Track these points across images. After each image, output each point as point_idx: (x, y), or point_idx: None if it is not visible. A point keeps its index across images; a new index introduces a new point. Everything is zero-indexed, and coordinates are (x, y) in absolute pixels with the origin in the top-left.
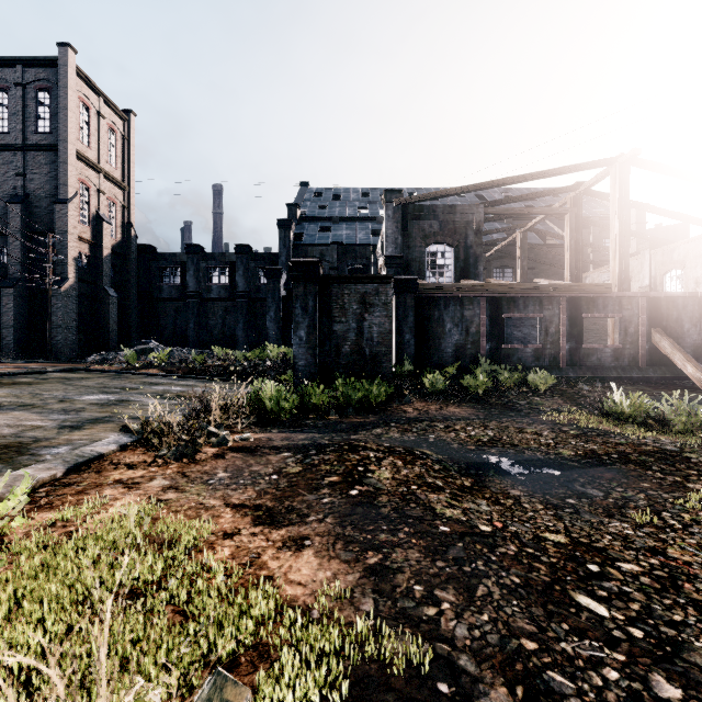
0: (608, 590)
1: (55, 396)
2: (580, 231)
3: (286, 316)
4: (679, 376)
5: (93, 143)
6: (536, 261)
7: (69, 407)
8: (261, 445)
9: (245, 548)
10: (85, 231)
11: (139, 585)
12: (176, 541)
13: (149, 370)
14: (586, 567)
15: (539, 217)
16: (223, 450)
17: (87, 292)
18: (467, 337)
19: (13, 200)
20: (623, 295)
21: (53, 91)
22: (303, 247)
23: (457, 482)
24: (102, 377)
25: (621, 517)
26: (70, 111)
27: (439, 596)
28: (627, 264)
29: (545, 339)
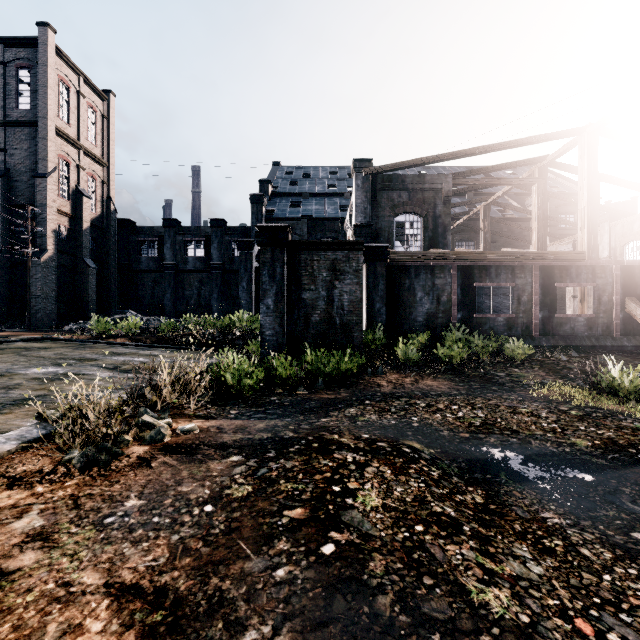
0: None
1: None
2: (545, 203)
3: (258, 286)
4: None
5: (73, 120)
6: (497, 234)
7: (3, 383)
8: (206, 442)
9: None
10: (64, 205)
11: None
12: None
13: (117, 339)
14: None
15: (502, 190)
16: (153, 450)
17: (66, 263)
18: (438, 306)
19: None
20: (597, 263)
21: (33, 69)
22: (274, 221)
23: (468, 499)
24: (65, 347)
25: None
26: (49, 88)
27: None
28: (596, 234)
29: (518, 308)
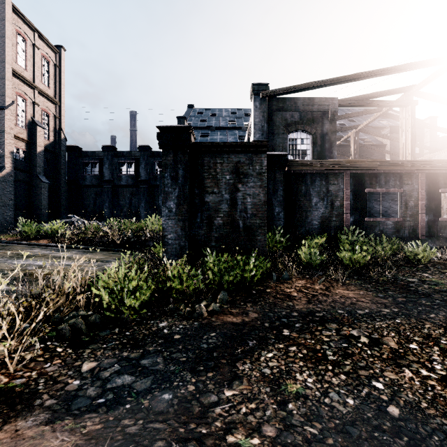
0: None
1: None
2: None
3: None
4: None
5: (29, 66)
6: (361, 157)
7: None
8: None
9: None
10: (21, 133)
11: None
12: None
13: (40, 240)
14: None
15: (371, 118)
16: None
17: (23, 178)
18: (332, 210)
19: None
20: None
21: None
22: None
23: None
24: None
25: None
26: (7, 38)
27: None
28: None
29: (405, 212)
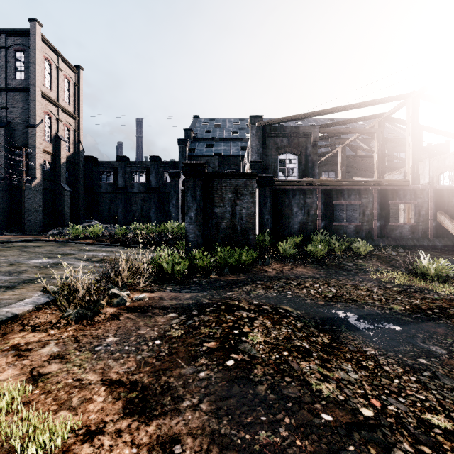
0: None
1: (8, 260)
2: (383, 145)
3: (183, 203)
4: None
5: (54, 87)
6: (351, 167)
7: (14, 269)
8: (153, 305)
9: None
10: (48, 147)
11: None
12: (26, 446)
13: (86, 240)
14: None
15: (354, 136)
16: (120, 310)
17: (49, 187)
18: (308, 217)
19: None
20: (417, 188)
21: (26, 52)
22: (195, 157)
23: (318, 339)
24: (51, 246)
25: None
26: (38, 65)
27: None
28: (418, 167)
29: (363, 219)
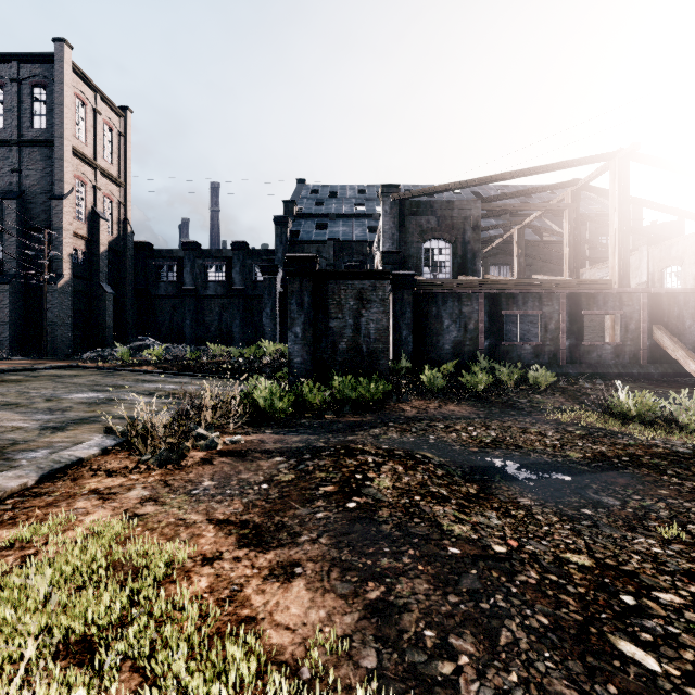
0: (652, 632)
1: (42, 394)
2: (578, 227)
3: (283, 313)
4: (681, 373)
5: (89, 139)
6: (533, 258)
7: (55, 406)
8: (252, 449)
9: (225, 578)
10: (80, 228)
11: (94, 631)
12: (147, 568)
13: (143, 367)
14: (620, 599)
15: (536, 213)
16: (211, 454)
17: (83, 288)
18: (466, 333)
19: (9, 196)
20: (624, 291)
21: (48, 87)
22: (299, 243)
23: (462, 489)
24: (94, 375)
25: (644, 530)
26: (66, 107)
27: (455, 645)
28: (627, 260)
29: (545, 336)
